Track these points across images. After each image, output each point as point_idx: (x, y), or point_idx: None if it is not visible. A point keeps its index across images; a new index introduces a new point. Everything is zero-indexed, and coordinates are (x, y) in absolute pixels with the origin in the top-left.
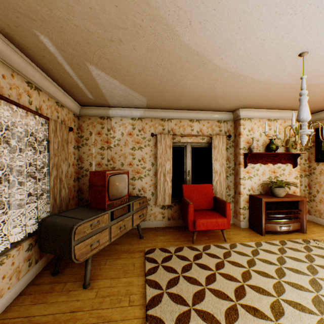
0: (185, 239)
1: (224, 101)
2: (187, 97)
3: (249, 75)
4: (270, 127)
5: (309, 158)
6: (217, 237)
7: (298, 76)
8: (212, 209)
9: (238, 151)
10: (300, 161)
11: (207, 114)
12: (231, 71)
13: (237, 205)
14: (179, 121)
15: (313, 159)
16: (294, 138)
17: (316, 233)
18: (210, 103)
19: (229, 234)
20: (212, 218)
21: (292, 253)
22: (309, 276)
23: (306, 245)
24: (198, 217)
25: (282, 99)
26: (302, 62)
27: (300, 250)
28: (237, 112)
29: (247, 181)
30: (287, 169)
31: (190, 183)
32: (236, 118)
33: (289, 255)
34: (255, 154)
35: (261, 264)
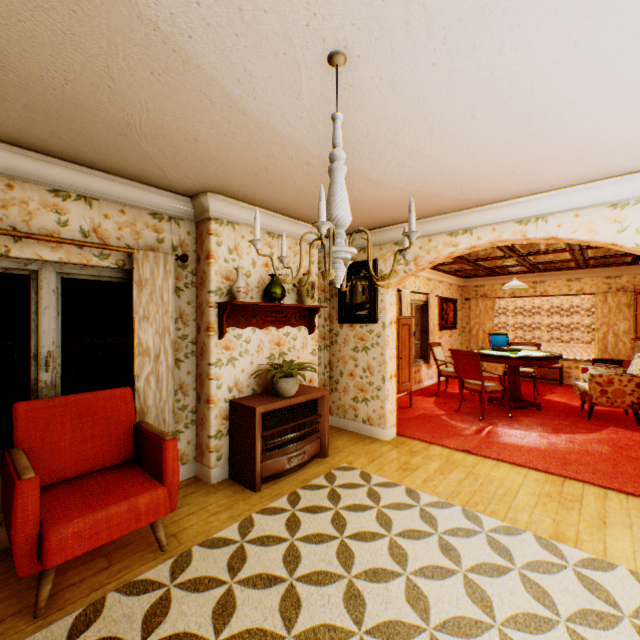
0: (6, 610)
1: (163, 154)
2: (10, 88)
3: (219, 74)
4: (273, 250)
5: (330, 315)
6: (143, 543)
7: (324, 133)
8: (132, 462)
9: (206, 298)
10: (319, 321)
11: (118, 186)
12: (156, 22)
13: (205, 429)
14: (7, 183)
15: (336, 317)
16: (325, 263)
17: (342, 450)
18: (121, 149)
19: (180, 518)
20: (119, 503)
21: (311, 523)
22: (342, 578)
23: (331, 486)
24: (66, 513)
25: (294, 191)
26: (334, 90)
27: (324, 505)
28: (204, 199)
29: (228, 370)
30: (301, 338)
31: (58, 392)
32: (202, 215)
33: (306, 532)
34: (244, 305)
35: (250, 597)
